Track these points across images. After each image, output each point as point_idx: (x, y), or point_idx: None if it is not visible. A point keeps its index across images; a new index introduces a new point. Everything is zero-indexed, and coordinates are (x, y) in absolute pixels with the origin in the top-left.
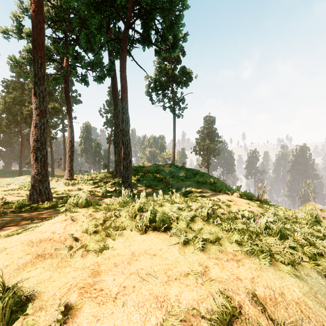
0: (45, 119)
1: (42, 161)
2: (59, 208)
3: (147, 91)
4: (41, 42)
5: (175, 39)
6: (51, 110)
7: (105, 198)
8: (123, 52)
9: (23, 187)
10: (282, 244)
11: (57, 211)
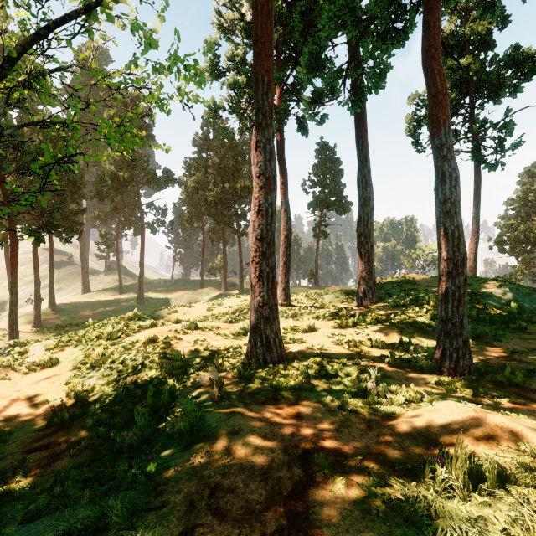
0: (272, 195)
1: (268, 280)
2: (322, 394)
3: (410, 127)
4: (267, 40)
5: None
6: (240, 192)
7: (400, 371)
8: (433, 12)
9: (221, 316)
10: None
11: (333, 414)
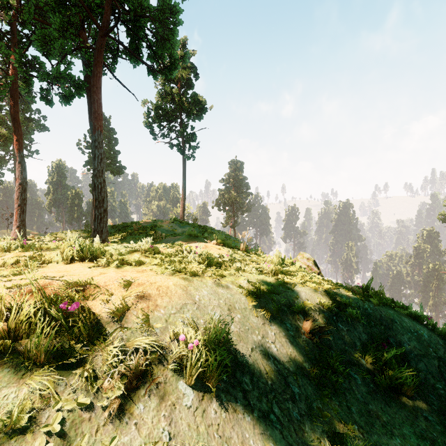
0: None
1: None
2: None
3: (147, 121)
4: None
5: (172, 58)
6: None
7: None
8: (97, 67)
9: None
10: (206, 268)
11: None
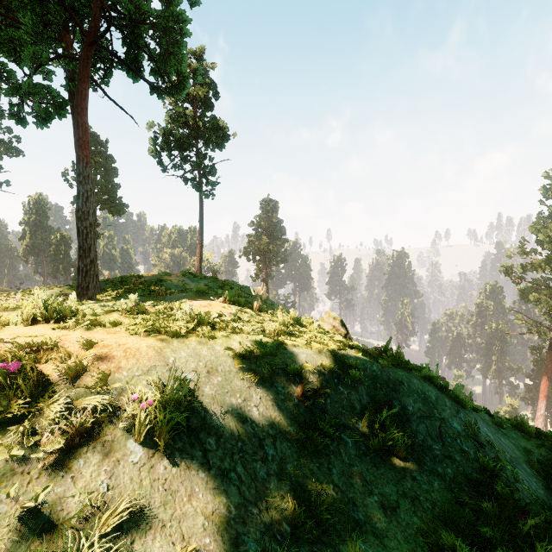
0: None
1: None
2: None
3: (153, 148)
4: None
5: (181, 75)
6: None
7: None
8: (82, 82)
9: None
10: (196, 329)
11: None
